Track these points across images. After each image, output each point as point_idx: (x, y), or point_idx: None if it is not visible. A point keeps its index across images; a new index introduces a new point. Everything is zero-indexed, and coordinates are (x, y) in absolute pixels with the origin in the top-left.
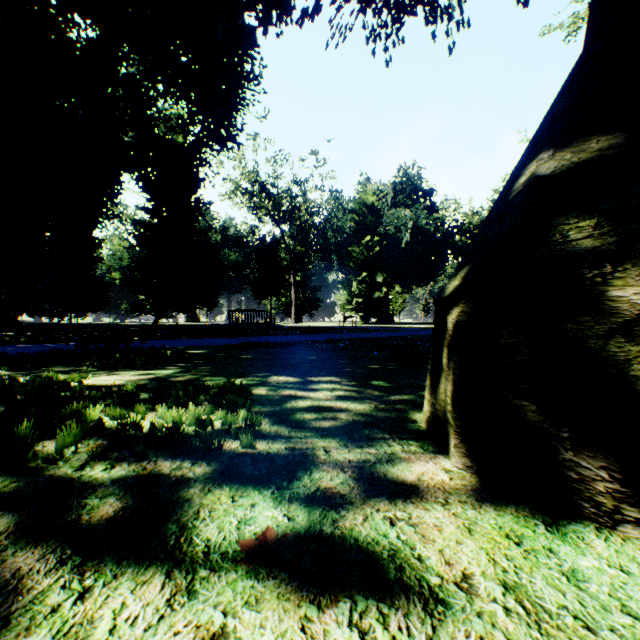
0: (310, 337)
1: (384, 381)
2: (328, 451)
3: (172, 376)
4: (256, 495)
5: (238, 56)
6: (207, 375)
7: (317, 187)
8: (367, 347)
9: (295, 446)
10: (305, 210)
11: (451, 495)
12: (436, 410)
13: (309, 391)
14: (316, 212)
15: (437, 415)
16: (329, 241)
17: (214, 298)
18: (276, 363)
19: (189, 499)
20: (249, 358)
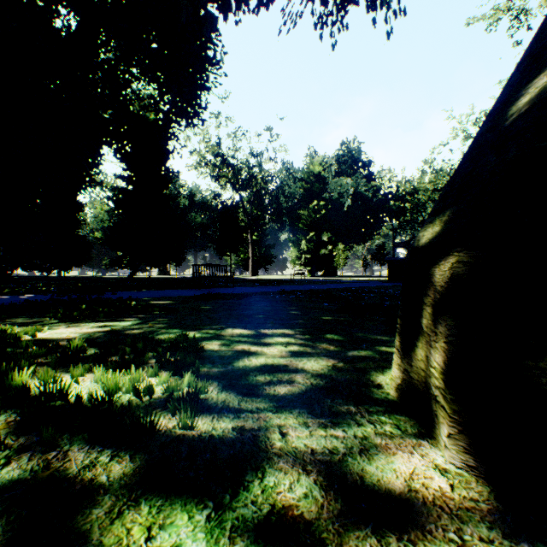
0: (265, 289)
1: (338, 334)
2: (285, 434)
3: (128, 328)
4: (183, 524)
5: (202, 42)
6: (163, 327)
7: (271, 159)
8: (317, 298)
9: (245, 425)
10: (261, 179)
11: (464, 524)
12: (412, 379)
13: (263, 346)
14: (270, 180)
15: (413, 386)
16: (281, 205)
17: (182, 254)
18: (232, 314)
19: (84, 534)
20: (207, 309)
